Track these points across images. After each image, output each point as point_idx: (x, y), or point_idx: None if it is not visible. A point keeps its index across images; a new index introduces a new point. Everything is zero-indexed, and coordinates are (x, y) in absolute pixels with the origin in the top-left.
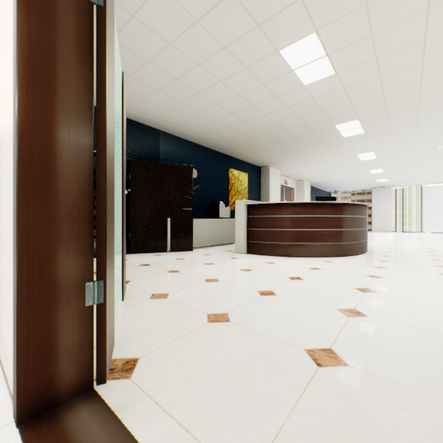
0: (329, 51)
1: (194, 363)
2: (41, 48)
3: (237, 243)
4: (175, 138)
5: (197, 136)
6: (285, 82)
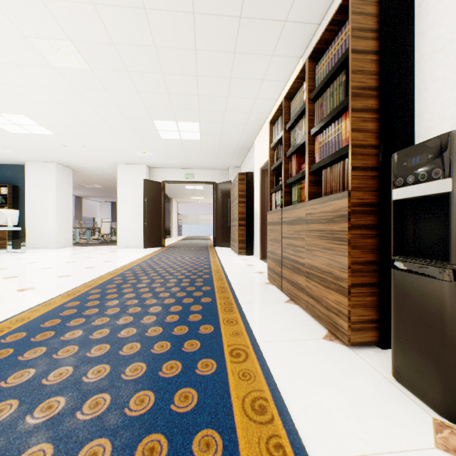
0: None
1: None
2: (263, 200)
3: None
4: None
5: None
6: None
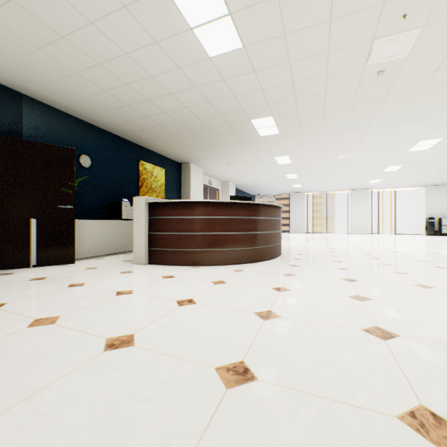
0: (231, 8)
1: None
2: None
3: (136, 251)
4: (52, 109)
5: (87, 111)
6: (185, 46)
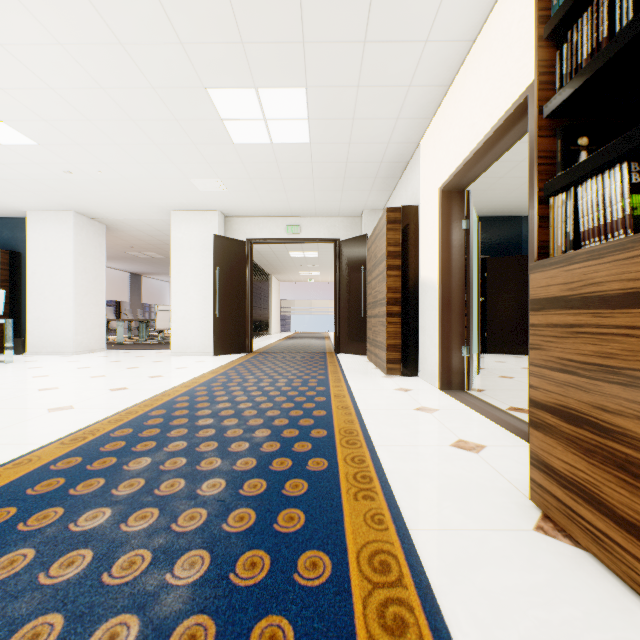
0: None
1: (515, 395)
2: (447, 259)
3: None
4: None
5: None
6: None
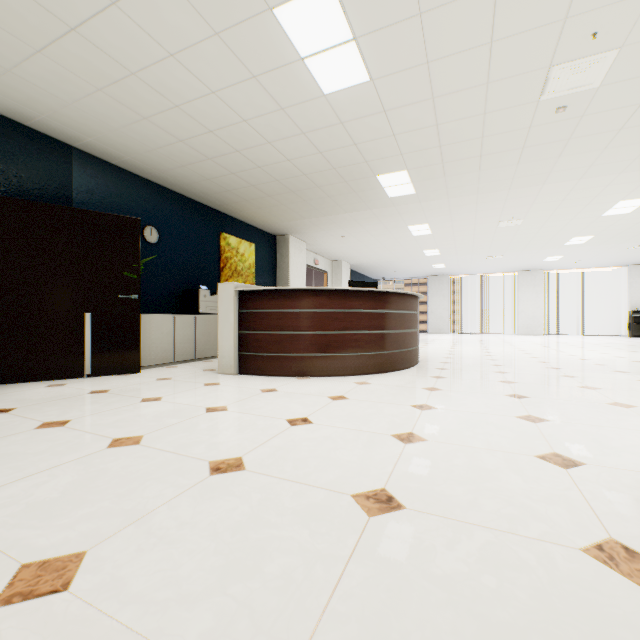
0: (357, 31)
1: None
2: None
3: (222, 356)
4: (109, 166)
5: (154, 167)
6: (293, 80)
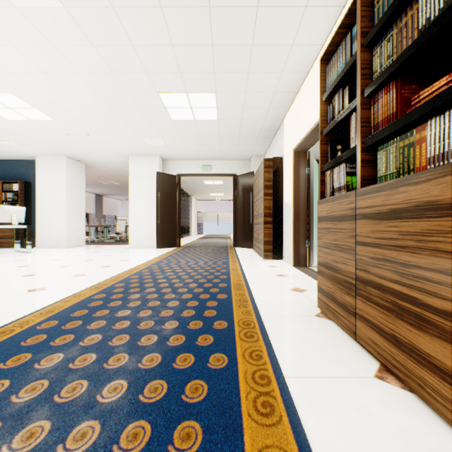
0: None
1: None
2: (297, 190)
3: None
4: None
5: None
6: None
